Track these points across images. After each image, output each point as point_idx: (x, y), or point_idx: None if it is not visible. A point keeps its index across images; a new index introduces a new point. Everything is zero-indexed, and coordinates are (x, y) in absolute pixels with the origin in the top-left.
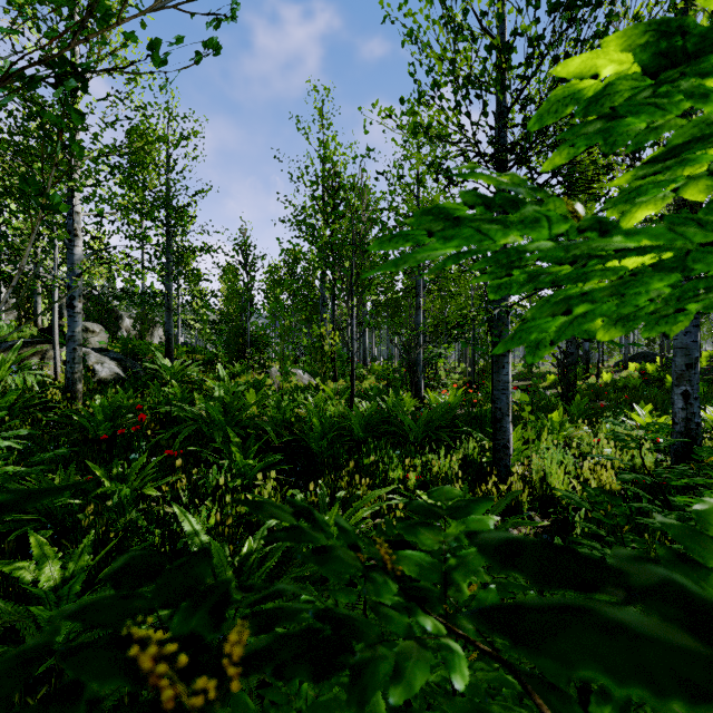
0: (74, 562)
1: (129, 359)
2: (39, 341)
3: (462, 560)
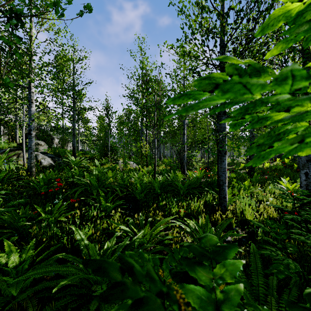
0: (25, 253)
1: (56, 157)
2: (17, 149)
3: (227, 296)
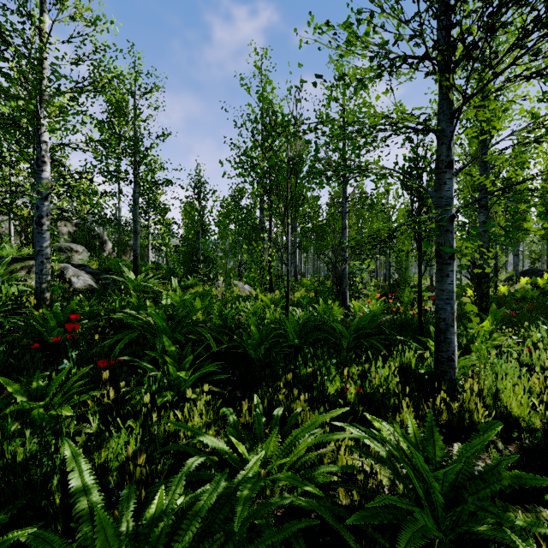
0: None
1: (103, 273)
2: (28, 258)
3: None
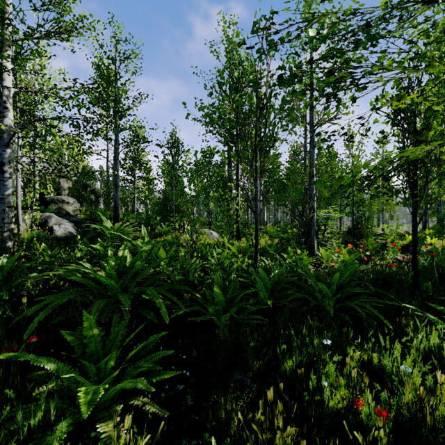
0: None
1: (85, 221)
2: None
3: None
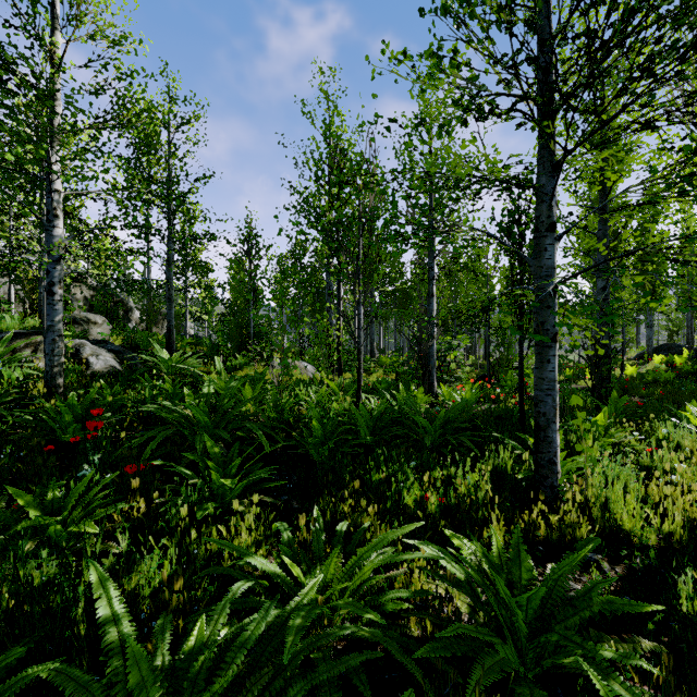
0: None
1: (128, 351)
2: (34, 332)
3: None
